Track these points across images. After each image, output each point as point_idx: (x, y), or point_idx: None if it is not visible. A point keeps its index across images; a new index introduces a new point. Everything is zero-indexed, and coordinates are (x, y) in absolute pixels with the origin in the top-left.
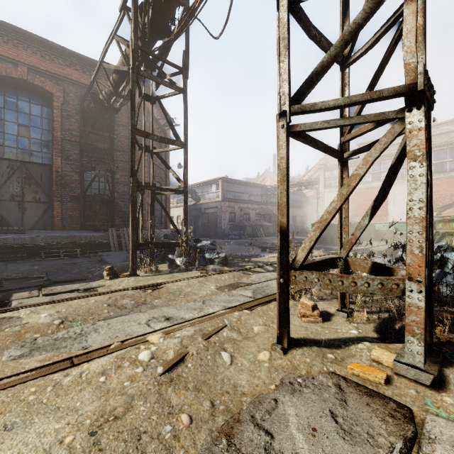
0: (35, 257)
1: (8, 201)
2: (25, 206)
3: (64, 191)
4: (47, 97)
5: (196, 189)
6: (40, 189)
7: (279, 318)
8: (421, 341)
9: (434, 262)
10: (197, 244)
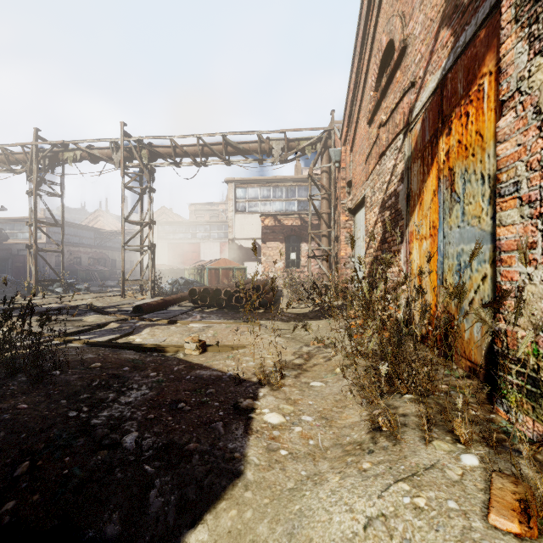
0: None
1: None
2: None
3: None
4: None
5: None
6: None
7: (122, 292)
8: (150, 291)
9: (174, 282)
10: (68, 281)
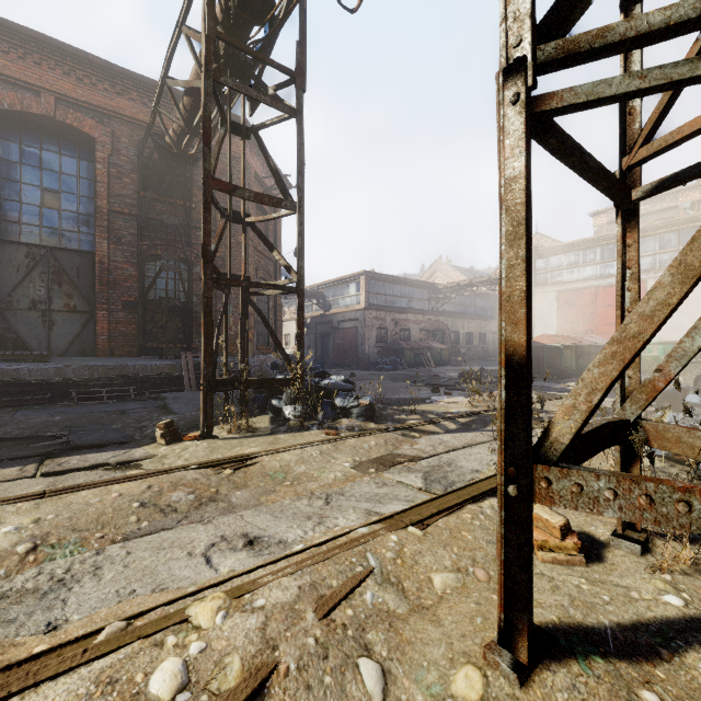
0: (64, 400)
1: (27, 311)
2: (54, 317)
3: (112, 293)
4: (87, 145)
5: (324, 291)
6: (77, 290)
7: (503, 583)
8: None
9: None
10: (321, 381)
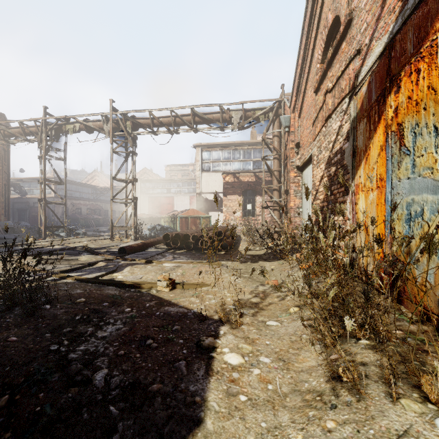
0: None
1: None
2: None
3: None
4: None
5: (20, 183)
6: None
7: (111, 236)
8: (133, 236)
9: (152, 228)
10: (70, 227)
